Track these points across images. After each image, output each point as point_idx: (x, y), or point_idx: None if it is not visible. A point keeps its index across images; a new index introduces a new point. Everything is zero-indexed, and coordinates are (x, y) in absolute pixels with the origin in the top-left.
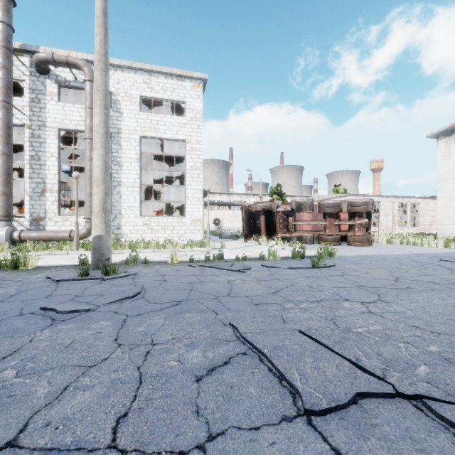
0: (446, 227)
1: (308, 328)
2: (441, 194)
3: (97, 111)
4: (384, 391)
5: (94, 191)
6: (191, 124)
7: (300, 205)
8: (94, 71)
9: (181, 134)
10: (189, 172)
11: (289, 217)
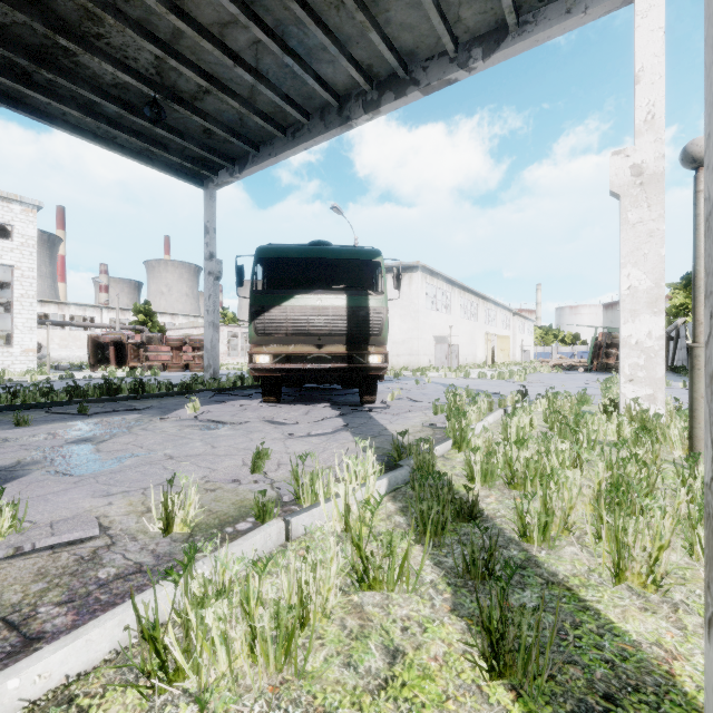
0: None
1: None
2: None
3: None
4: None
5: None
6: (22, 249)
7: (150, 338)
8: None
9: (8, 258)
10: (19, 300)
11: (140, 348)
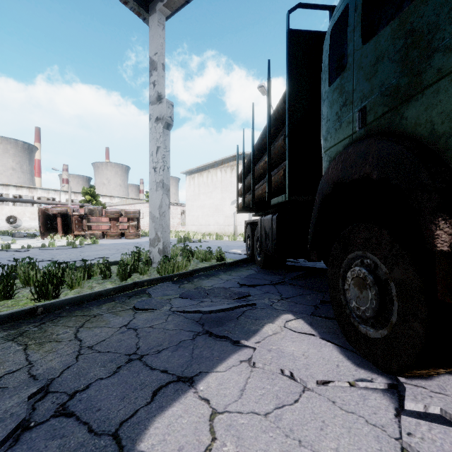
0: (189, 227)
1: (38, 258)
2: (187, 207)
3: None
4: (44, 260)
5: None
6: None
7: (92, 211)
8: None
9: None
10: None
11: (83, 219)
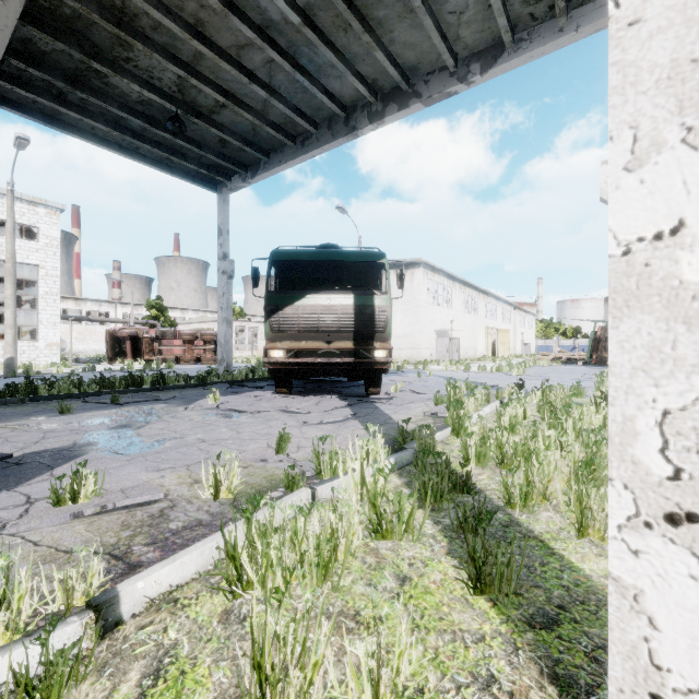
0: None
1: None
2: None
3: (10, 286)
4: None
5: (9, 332)
6: (46, 250)
7: (164, 333)
8: (8, 263)
9: (34, 258)
10: (44, 297)
11: (155, 342)
